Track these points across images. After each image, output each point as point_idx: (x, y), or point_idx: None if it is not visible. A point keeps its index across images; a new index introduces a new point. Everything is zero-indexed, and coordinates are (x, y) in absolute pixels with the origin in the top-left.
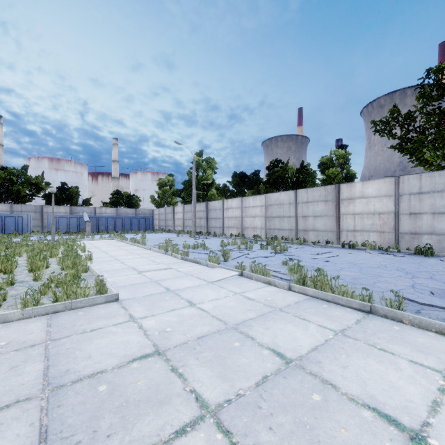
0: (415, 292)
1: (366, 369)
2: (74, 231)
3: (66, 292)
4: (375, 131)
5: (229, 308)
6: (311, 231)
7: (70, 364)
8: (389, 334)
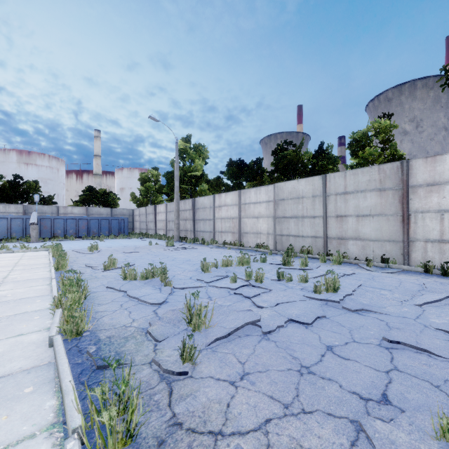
0: None
1: None
2: (17, 237)
3: None
4: (444, 84)
5: None
6: (351, 239)
7: None
8: None
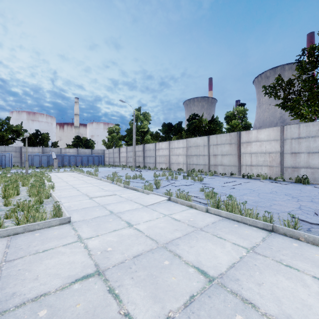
0: (303, 213)
1: (279, 286)
2: (44, 166)
3: (26, 216)
4: (265, 93)
5: (160, 228)
6: (219, 165)
7: (17, 287)
8: (290, 250)
